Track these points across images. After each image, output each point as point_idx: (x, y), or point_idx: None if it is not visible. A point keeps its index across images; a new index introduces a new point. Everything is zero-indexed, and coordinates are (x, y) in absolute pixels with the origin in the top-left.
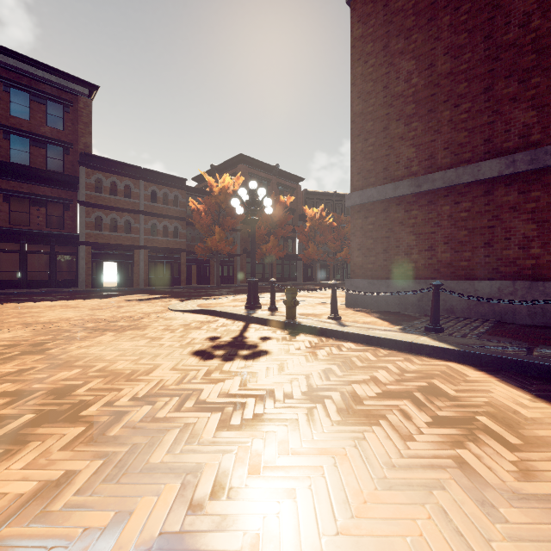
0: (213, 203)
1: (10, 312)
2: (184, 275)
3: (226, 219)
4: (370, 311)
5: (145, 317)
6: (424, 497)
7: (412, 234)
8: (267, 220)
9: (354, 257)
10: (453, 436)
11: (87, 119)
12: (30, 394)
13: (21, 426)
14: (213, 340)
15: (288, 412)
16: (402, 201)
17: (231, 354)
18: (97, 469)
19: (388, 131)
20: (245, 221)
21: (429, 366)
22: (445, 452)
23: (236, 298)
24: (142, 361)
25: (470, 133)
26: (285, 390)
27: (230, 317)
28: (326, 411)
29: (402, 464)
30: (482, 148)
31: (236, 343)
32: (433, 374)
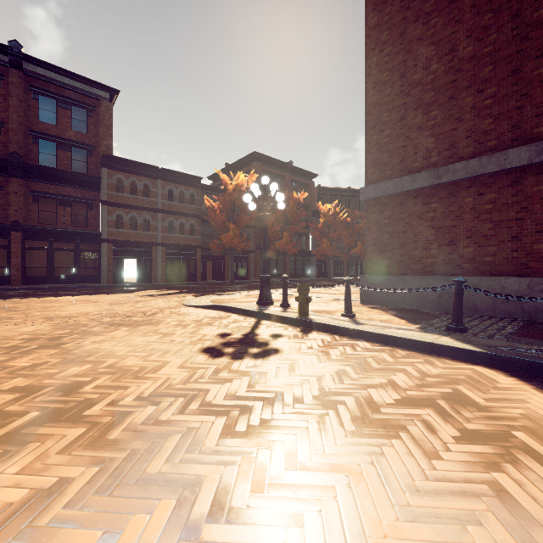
0: (227, 201)
1: (36, 306)
2: (200, 271)
3: (240, 216)
4: (386, 308)
5: (159, 312)
6: (456, 533)
7: (431, 228)
8: (280, 217)
9: (369, 253)
10: (486, 456)
11: (108, 122)
12: (39, 390)
13: (25, 425)
14: (223, 337)
15: (298, 419)
16: (420, 194)
17: (240, 352)
18: (92, 478)
19: (405, 121)
20: (259, 218)
21: (452, 369)
22: (478, 475)
23: (249, 294)
24: (151, 357)
25: (495, 119)
26: (295, 393)
27: (242, 313)
28: (339, 419)
29: (427, 488)
30: (509, 135)
31: (246, 340)
32: (458, 379)
